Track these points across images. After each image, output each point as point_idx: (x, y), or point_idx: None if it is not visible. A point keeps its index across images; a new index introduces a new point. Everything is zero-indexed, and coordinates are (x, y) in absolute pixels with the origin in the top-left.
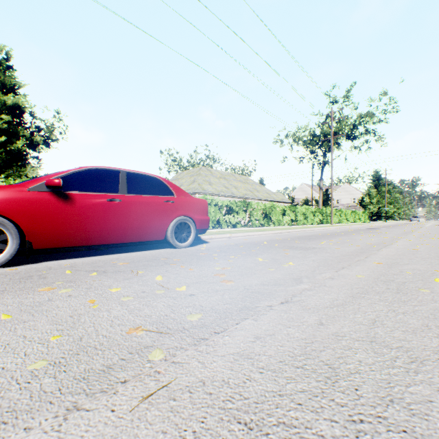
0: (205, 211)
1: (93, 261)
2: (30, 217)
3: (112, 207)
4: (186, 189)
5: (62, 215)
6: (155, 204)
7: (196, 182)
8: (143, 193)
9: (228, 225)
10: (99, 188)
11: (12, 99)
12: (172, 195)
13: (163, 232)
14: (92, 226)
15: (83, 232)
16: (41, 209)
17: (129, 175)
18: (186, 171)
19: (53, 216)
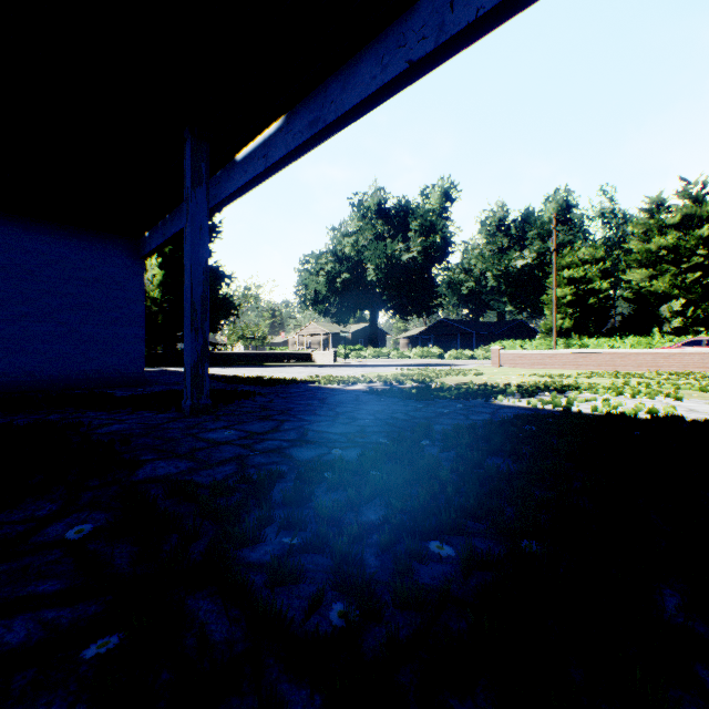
0: None
1: None
2: None
3: None
4: None
5: None
6: None
7: None
8: None
9: None
10: (692, 346)
11: (706, 229)
12: None
13: None
14: None
15: None
16: None
17: (706, 340)
18: None
19: None
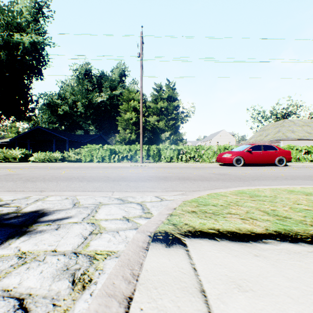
0: (289, 154)
1: (257, 167)
2: (245, 157)
3: (260, 154)
4: (271, 137)
5: (250, 156)
6: (271, 153)
7: (280, 132)
8: (267, 150)
9: (306, 160)
10: (256, 150)
11: (175, 103)
12: (276, 150)
13: (273, 161)
14: (255, 159)
15: (253, 160)
16: (246, 155)
17: (263, 145)
18: (271, 124)
19: (248, 157)
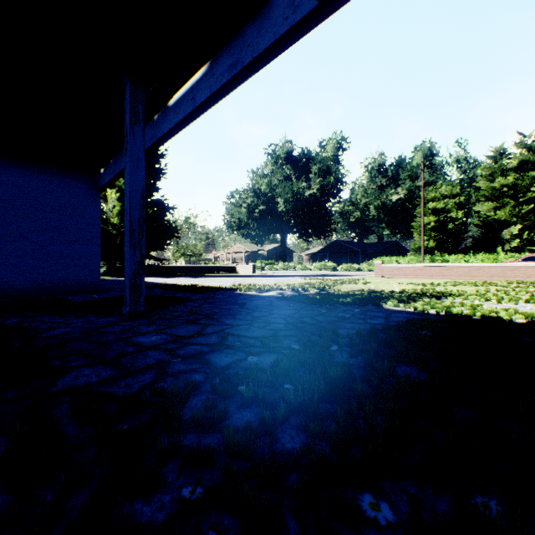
0: None
1: None
2: None
3: None
4: None
5: None
6: None
7: None
8: None
9: None
10: (530, 261)
11: None
12: None
13: None
14: None
15: None
16: None
17: None
18: None
19: None
